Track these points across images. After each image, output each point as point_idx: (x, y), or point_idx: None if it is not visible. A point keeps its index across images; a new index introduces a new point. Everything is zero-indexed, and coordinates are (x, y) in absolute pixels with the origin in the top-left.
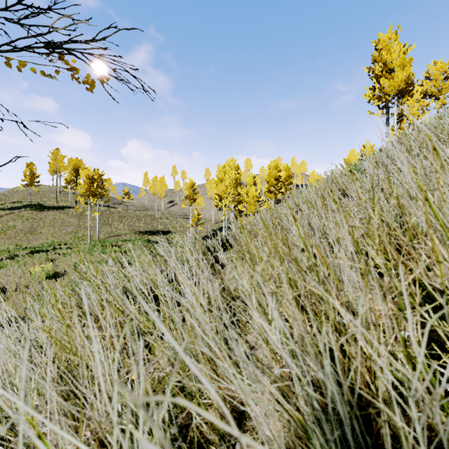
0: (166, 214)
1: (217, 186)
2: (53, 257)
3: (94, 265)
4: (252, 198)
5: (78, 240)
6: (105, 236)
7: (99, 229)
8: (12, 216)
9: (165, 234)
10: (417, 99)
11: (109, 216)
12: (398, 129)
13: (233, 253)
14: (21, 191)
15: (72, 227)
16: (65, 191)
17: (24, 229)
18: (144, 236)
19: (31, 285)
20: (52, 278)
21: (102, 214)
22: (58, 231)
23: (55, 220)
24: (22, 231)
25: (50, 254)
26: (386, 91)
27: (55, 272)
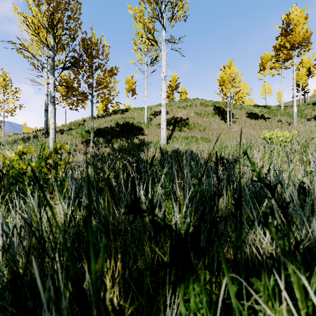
0: None
1: None
2: None
3: None
4: None
5: None
6: None
7: None
8: None
9: None
10: None
11: None
12: None
13: None
14: None
15: None
16: None
17: None
18: None
19: None
20: None
21: None
22: None
23: None
24: None
25: None
26: None
27: None
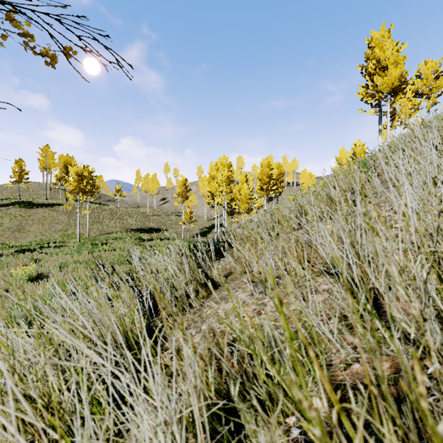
0: (158, 211)
1: (209, 184)
2: (38, 257)
3: (81, 265)
4: (245, 195)
5: (67, 238)
6: (96, 234)
7: (90, 227)
8: (0, 213)
9: (157, 232)
10: (408, 97)
11: (100, 213)
12: (392, 127)
13: (228, 262)
14: (10, 188)
15: (62, 225)
16: (56, 188)
17: (11, 226)
18: (136, 233)
19: (11, 289)
20: (35, 280)
21: (93, 211)
22: (47, 228)
23: (44, 218)
24: (9, 229)
25: (35, 254)
26: (379, 89)
27: (39, 274)
